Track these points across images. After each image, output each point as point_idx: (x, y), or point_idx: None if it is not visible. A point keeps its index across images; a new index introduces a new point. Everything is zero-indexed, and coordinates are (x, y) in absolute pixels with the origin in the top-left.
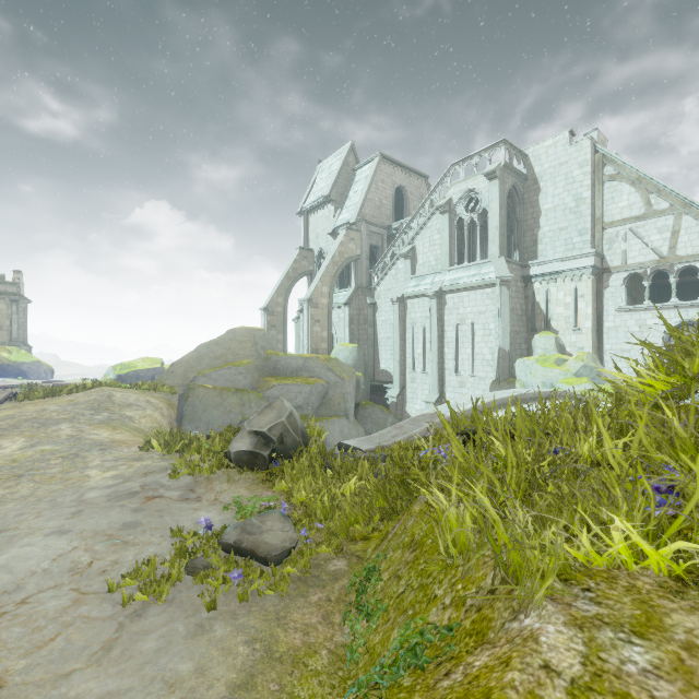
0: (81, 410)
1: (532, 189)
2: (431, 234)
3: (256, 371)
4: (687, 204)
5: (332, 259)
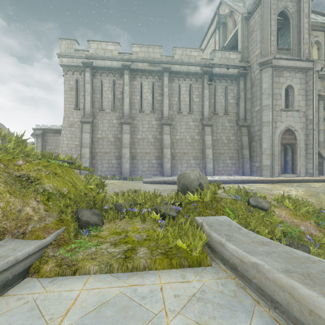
0: None
1: None
2: None
3: None
4: None
5: None
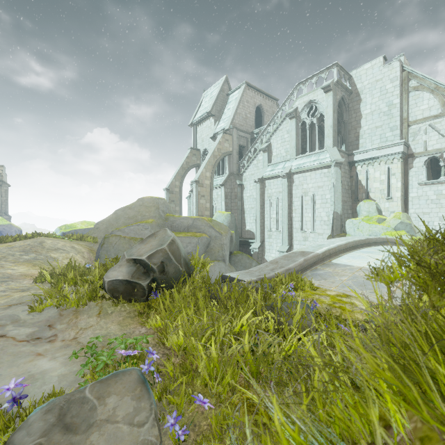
0: (13, 251)
1: (355, 100)
2: (282, 134)
3: (157, 228)
4: None
5: (213, 153)
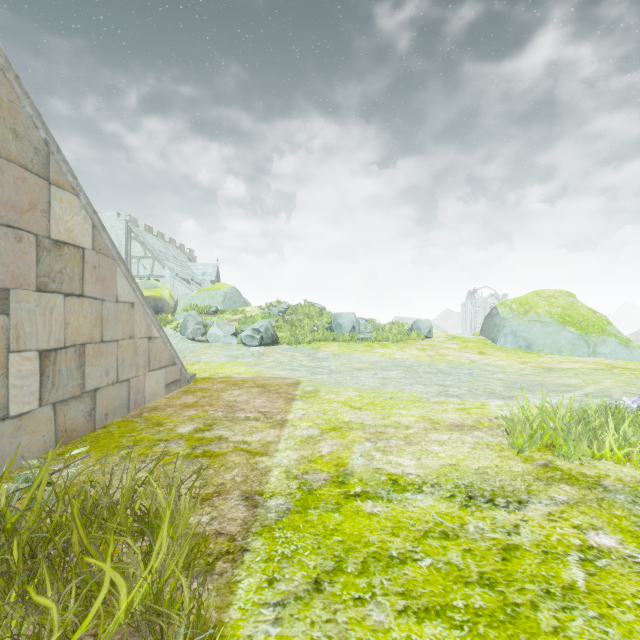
0: None
1: None
2: None
3: None
4: (156, 257)
5: None
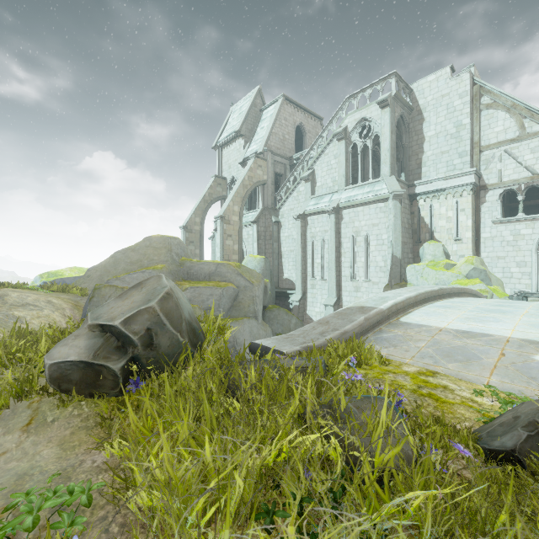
0: None
1: (417, 119)
2: (329, 159)
3: (169, 275)
4: None
5: (242, 182)
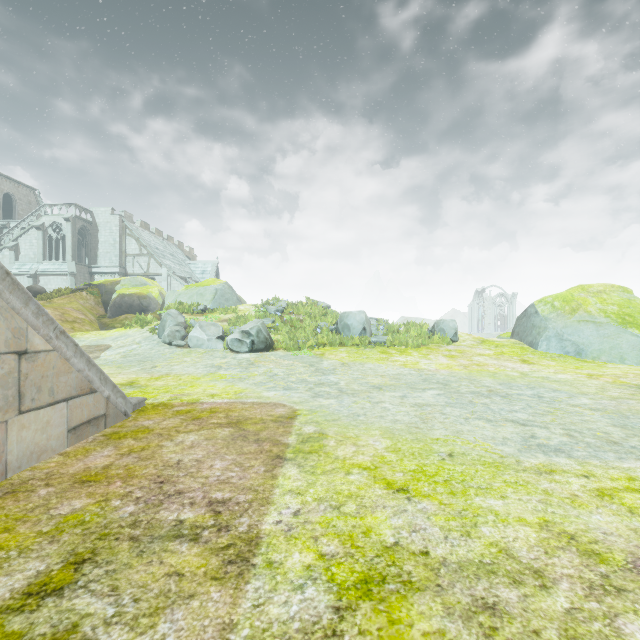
0: None
1: (95, 229)
2: (31, 239)
3: None
4: (152, 254)
5: None
